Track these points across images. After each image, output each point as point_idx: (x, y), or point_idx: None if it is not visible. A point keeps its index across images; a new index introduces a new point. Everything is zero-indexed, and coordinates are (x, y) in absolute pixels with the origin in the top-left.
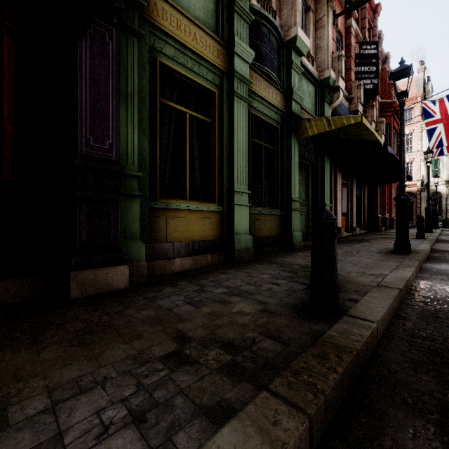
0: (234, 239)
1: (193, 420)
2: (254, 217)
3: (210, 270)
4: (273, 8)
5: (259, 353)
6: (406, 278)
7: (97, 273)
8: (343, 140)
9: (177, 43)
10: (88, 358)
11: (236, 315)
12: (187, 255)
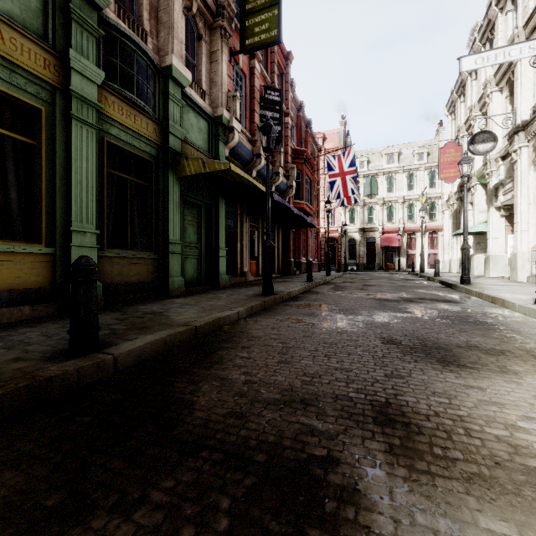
0: (70, 287)
1: None
2: (112, 260)
3: (18, 324)
4: (142, 27)
5: None
6: (219, 317)
7: None
8: (235, 183)
9: None
10: None
11: None
12: None
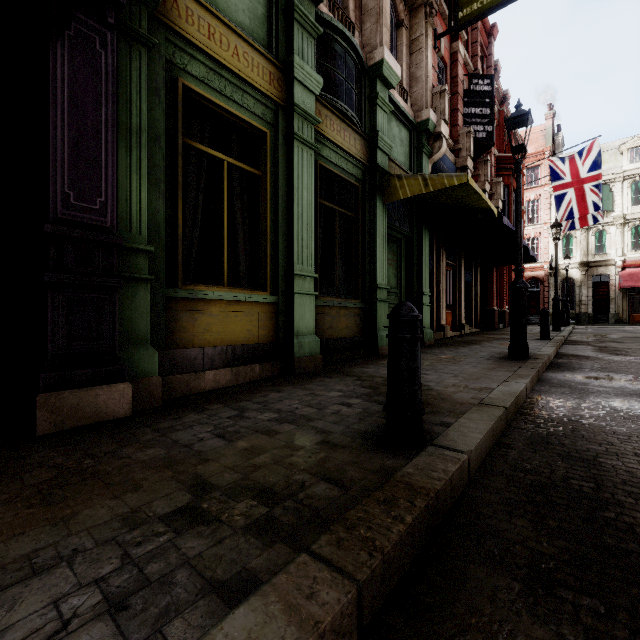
0: (294, 342)
1: (197, 601)
2: (323, 310)
3: (258, 387)
4: (350, 19)
5: (306, 502)
6: (517, 393)
7: (81, 395)
8: (446, 206)
9: (209, 58)
10: (52, 522)
11: (284, 450)
12: (225, 365)
